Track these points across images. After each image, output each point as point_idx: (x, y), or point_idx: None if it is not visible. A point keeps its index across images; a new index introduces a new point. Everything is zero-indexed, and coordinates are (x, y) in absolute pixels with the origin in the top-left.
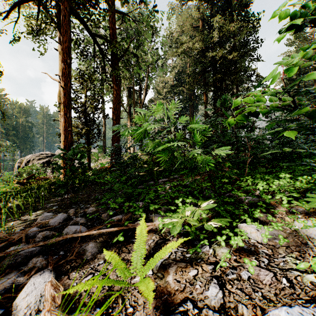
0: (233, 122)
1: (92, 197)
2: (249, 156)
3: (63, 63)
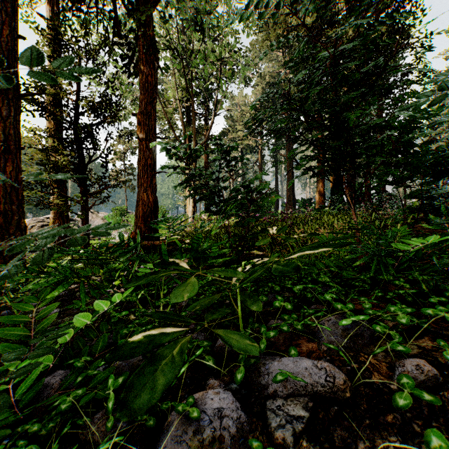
0: None
1: None
2: None
3: None
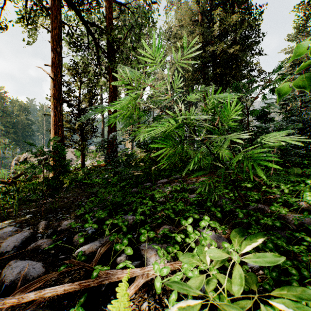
0: (287, 90)
1: (76, 202)
2: (275, 152)
3: (53, 52)
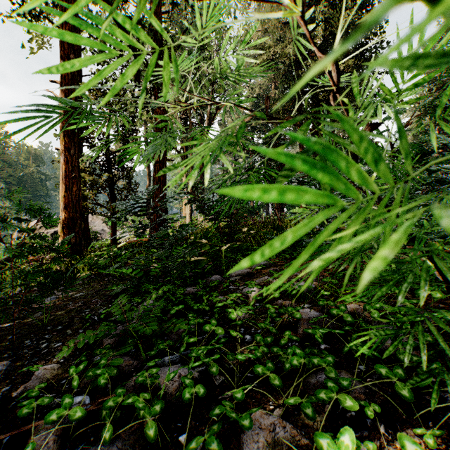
0: None
1: (86, 310)
2: None
3: (64, 60)
